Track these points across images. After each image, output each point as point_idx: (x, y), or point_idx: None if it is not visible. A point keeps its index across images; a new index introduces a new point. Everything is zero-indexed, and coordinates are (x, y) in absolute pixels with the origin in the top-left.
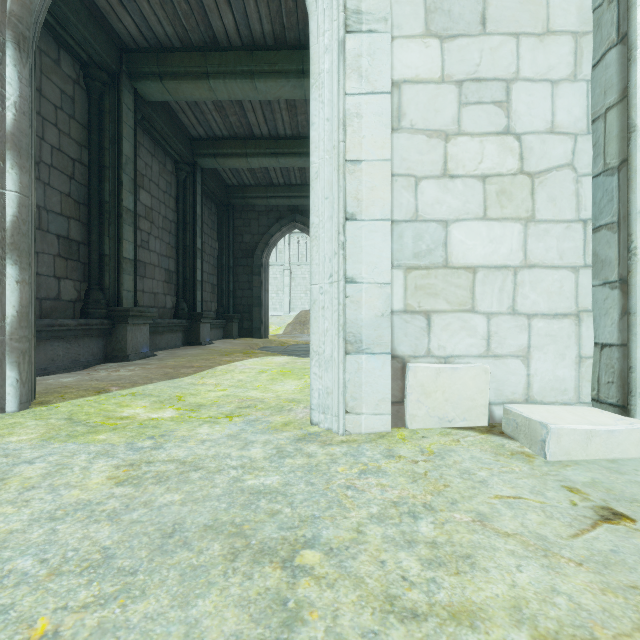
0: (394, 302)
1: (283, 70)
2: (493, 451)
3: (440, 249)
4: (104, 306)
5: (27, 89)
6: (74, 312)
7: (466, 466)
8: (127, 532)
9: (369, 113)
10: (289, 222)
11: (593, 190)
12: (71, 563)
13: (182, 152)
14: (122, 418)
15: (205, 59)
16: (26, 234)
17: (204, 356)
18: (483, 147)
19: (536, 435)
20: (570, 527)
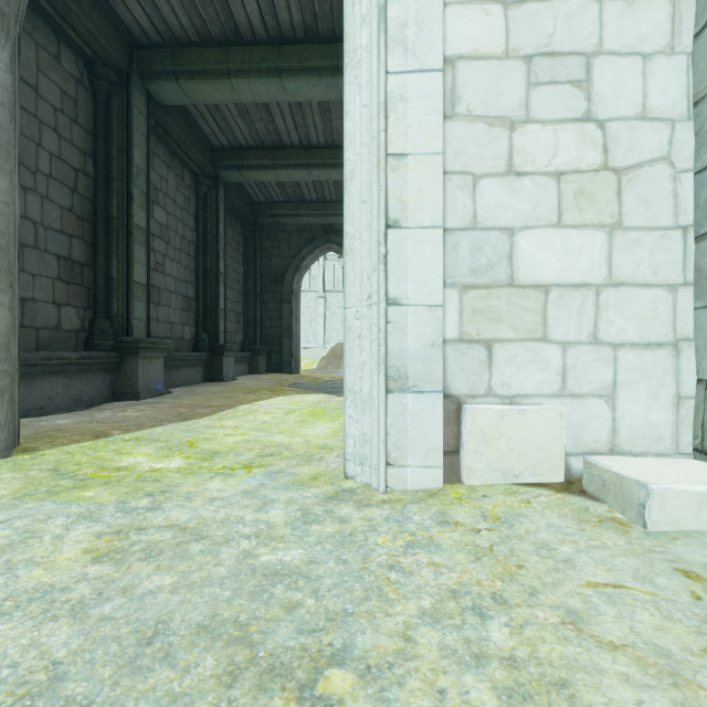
0: (447, 329)
1: (315, 67)
2: (575, 517)
3: (504, 263)
4: (111, 337)
5: (7, 76)
6: (77, 343)
7: (543, 538)
8: (91, 636)
9: (416, 96)
10: (323, 243)
11: (695, 189)
12: (2, 689)
13: (202, 164)
14: (119, 469)
15: (226, 55)
16: (5, 249)
17: (225, 394)
18: (557, 137)
19: (631, 497)
20: (700, 635)
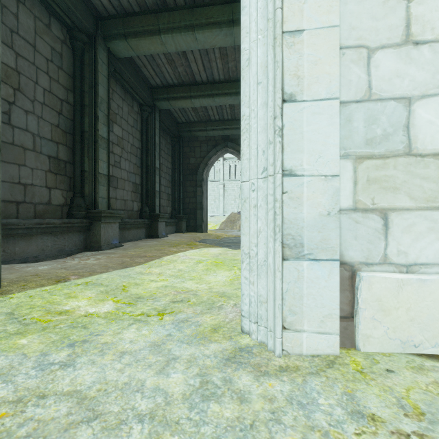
0: (341, 198)
1: (217, 21)
2: None
3: (400, 133)
4: (84, 209)
5: None
6: (62, 213)
7: None
8: None
9: None
10: (222, 148)
11: None
12: None
13: (145, 97)
14: (61, 313)
15: (157, 19)
16: None
17: (157, 247)
18: None
19: None
20: None
